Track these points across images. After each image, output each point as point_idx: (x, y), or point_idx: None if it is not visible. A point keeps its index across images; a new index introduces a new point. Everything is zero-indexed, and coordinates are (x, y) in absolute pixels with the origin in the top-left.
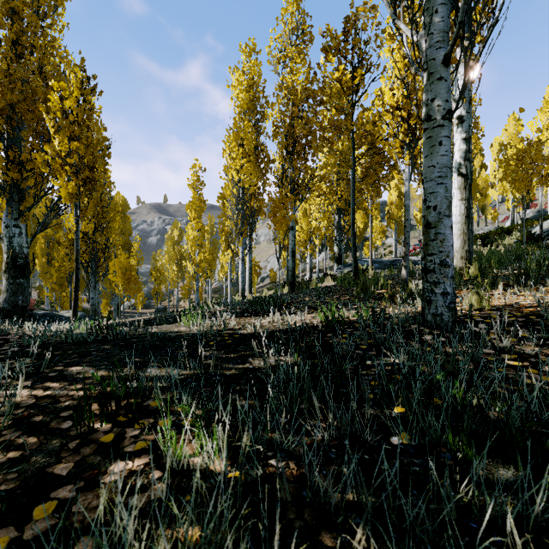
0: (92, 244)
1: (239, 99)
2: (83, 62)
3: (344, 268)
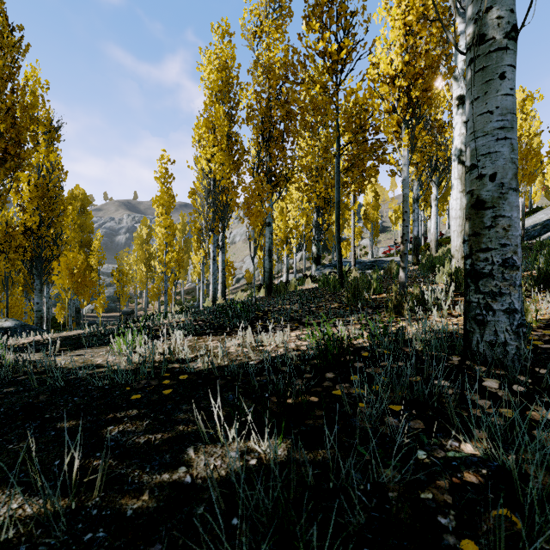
0: (37, 240)
1: (210, 80)
2: (2, 4)
3: (323, 268)
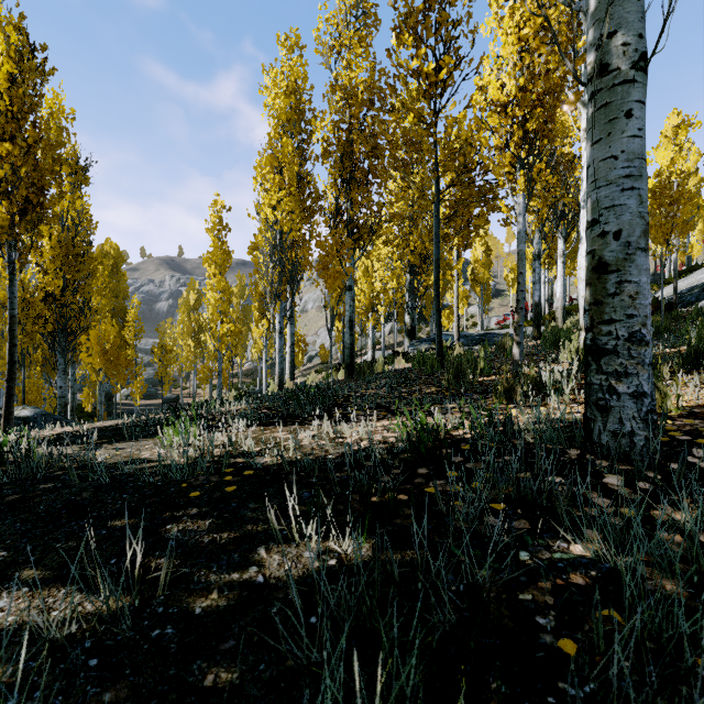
0: (60, 308)
1: (276, 107)
2: (22, 20)
3: (419, 344)
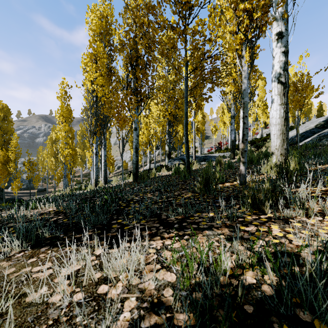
0: None
1: (93, 24)
2: None
3: (173, 161)
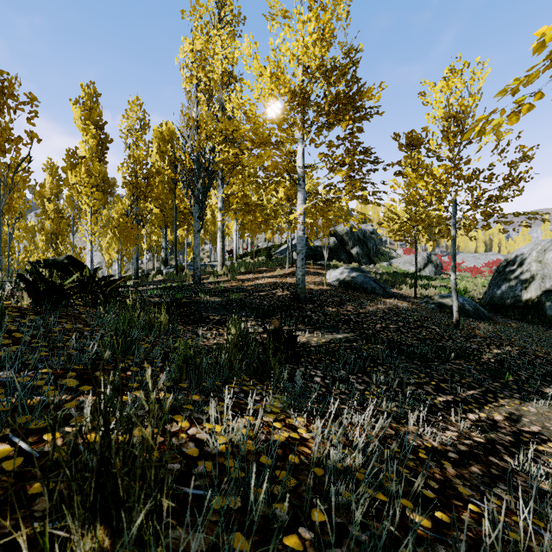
0: None
1: (90, 143)
2: None
3: (170, 269)
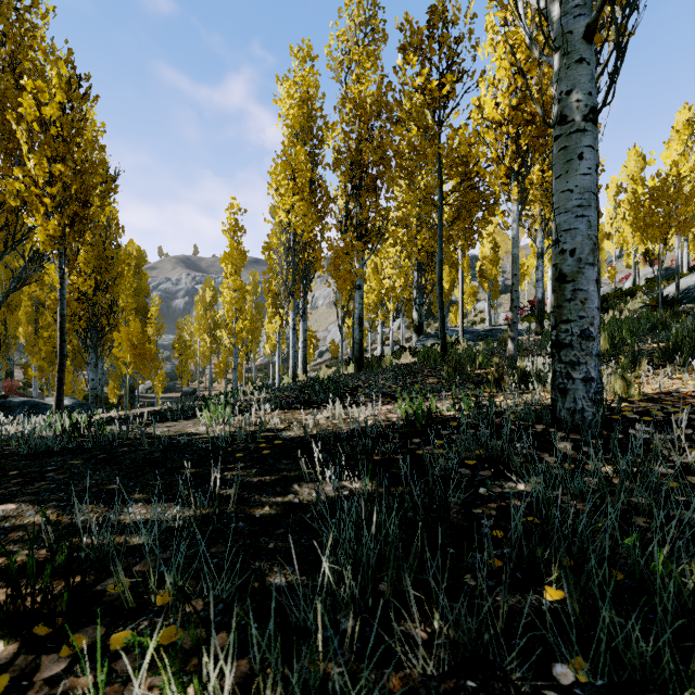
0: (92, 307)
1: (289, 117)
2: (71, 54)
3: (426, 339)
